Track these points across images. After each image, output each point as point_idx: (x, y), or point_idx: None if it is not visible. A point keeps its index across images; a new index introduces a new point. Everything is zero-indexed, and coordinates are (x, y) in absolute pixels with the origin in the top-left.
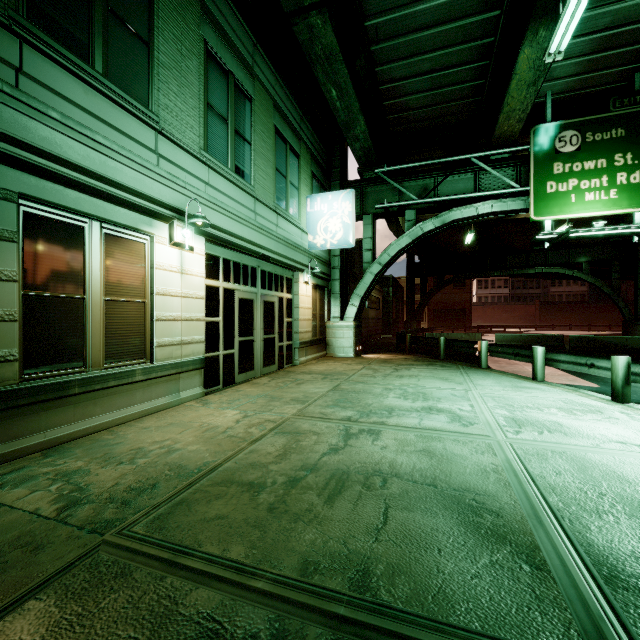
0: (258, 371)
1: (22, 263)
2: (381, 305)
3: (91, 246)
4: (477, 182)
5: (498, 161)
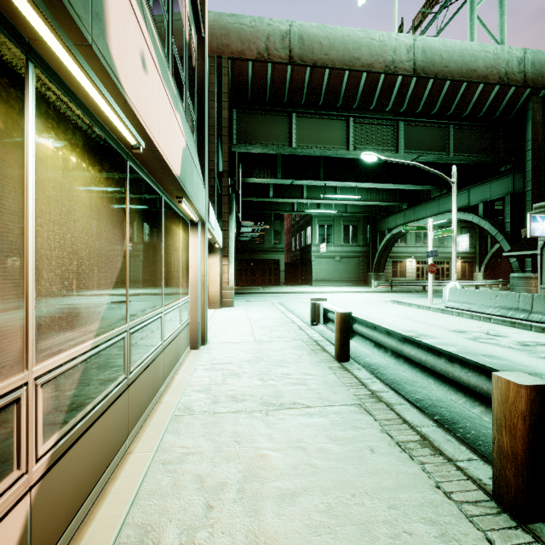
0: None
1: (392, 267)
2: None
3: (398, 264)
4: None
5: None
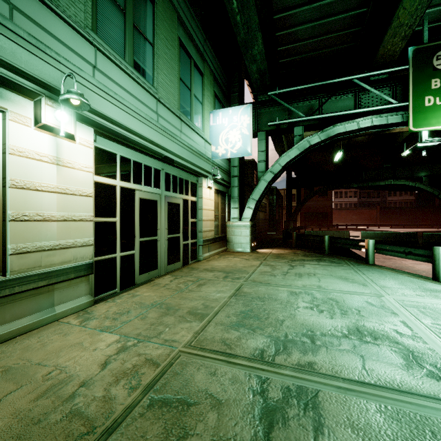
0: (162, 269)
1: None
2: (267, 209)
3: None
4: (357, 101)
5: (376, 82)
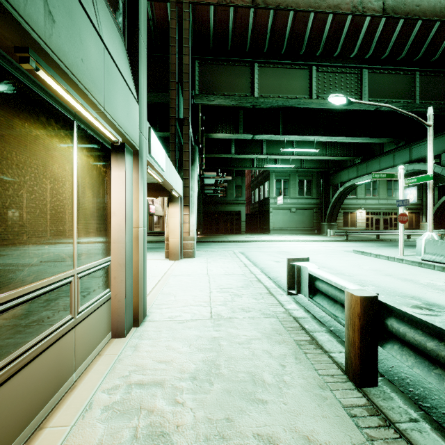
0: None
1: (343, 217)
2: None
3: (348, 215)
4: None
5: None
